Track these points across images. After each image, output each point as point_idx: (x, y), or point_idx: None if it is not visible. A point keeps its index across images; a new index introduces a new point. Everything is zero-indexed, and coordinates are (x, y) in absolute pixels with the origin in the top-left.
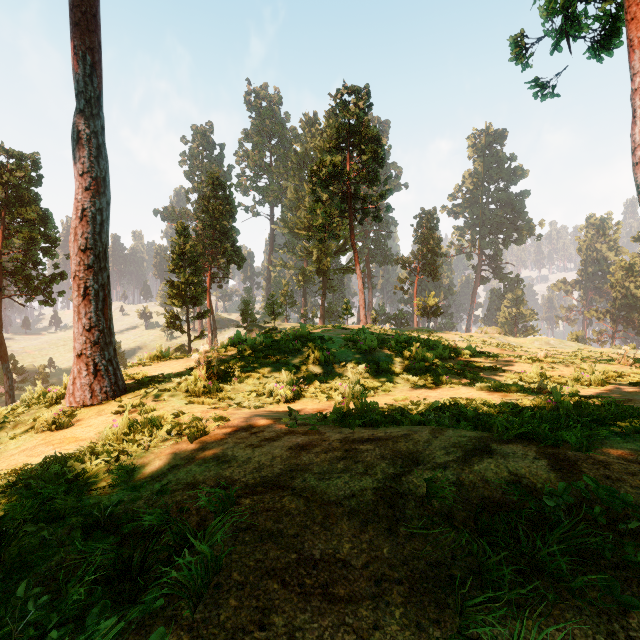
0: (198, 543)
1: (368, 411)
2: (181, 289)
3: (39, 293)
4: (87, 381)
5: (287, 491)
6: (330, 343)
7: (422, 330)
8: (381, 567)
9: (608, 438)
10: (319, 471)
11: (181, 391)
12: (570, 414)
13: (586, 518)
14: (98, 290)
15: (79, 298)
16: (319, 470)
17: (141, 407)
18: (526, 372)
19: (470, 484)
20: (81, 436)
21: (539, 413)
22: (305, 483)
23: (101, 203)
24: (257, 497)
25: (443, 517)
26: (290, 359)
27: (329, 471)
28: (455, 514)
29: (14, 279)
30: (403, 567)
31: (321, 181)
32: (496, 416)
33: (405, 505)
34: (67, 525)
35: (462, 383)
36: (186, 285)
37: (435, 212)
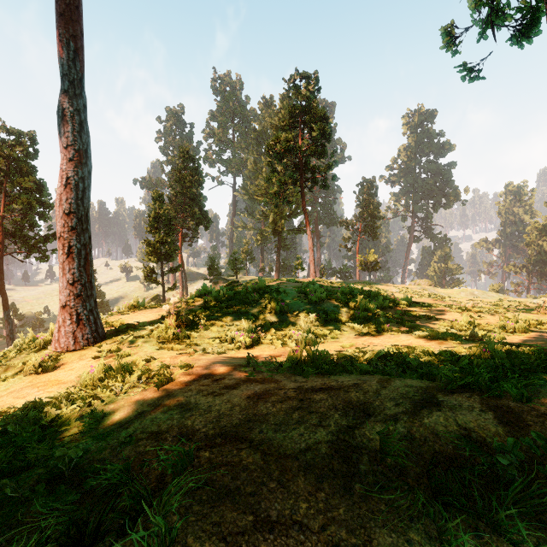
0: (152, 511)
1: (319, 359)
2: (156, 247)
3: (35, 251)
4: (70, 329)
5: (245, 443)
6: (284, 295)
7: (363, 282)
8: (338, 530)
9: (543, 386)
10: (275, 422)
11: (153, 338)
12: (505, 363)
13: (538, 475)
14: (80, 249)
15: (64, 256)
16: (275, 421)
17: (117, 352)
18: (457, 320)
19: (421, 438)
20: (63, 379)
21: (476, 362)
22: (262, 435)
23: (83, 172)
24: (216, 450)
25: (397, 473)
26: (249, 309)
27: (285, 422)
28: (408, 470)
29: (14, 239)
30: (360, 530)
31: (276, 154)
32: (436, 364)
33: (359, 460)
34: (35, 475)
35: (401, 331)
36: (161, 244)
37: (374, 181)
